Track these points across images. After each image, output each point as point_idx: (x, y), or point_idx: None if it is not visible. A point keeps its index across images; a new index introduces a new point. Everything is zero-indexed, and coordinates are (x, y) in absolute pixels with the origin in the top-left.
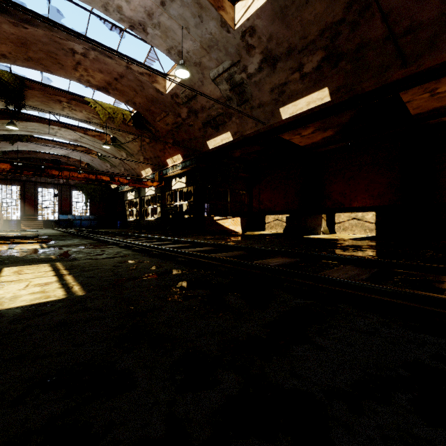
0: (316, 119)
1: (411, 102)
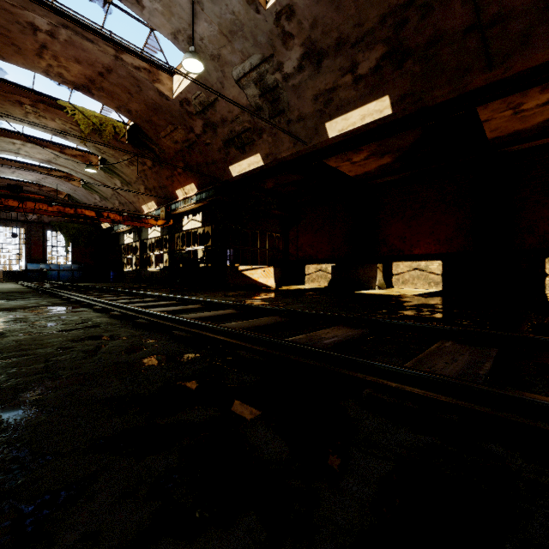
0: (371, 139)
1: (489, 121)
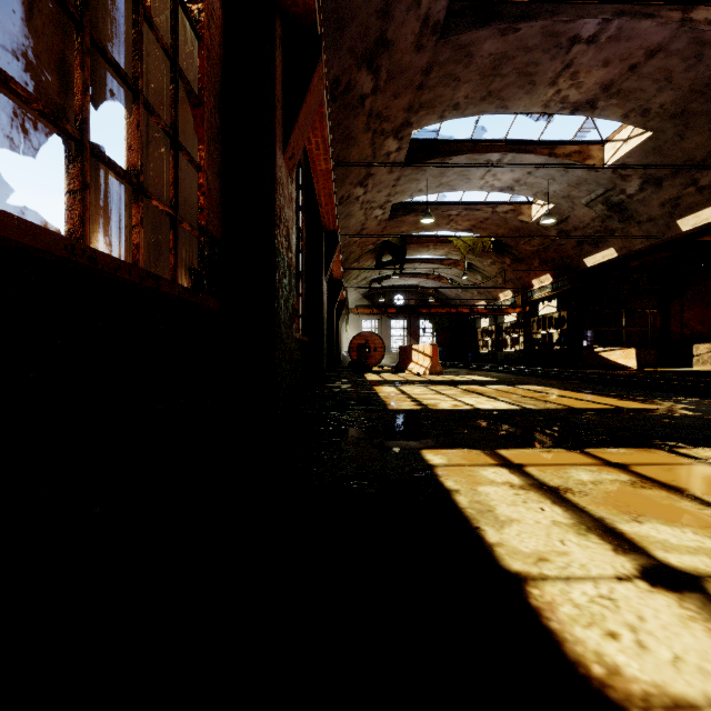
0: None
1: None
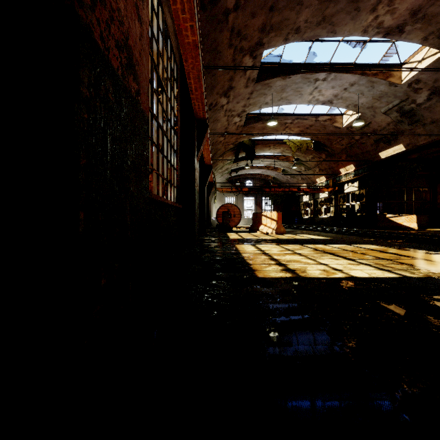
0: None
1: None
